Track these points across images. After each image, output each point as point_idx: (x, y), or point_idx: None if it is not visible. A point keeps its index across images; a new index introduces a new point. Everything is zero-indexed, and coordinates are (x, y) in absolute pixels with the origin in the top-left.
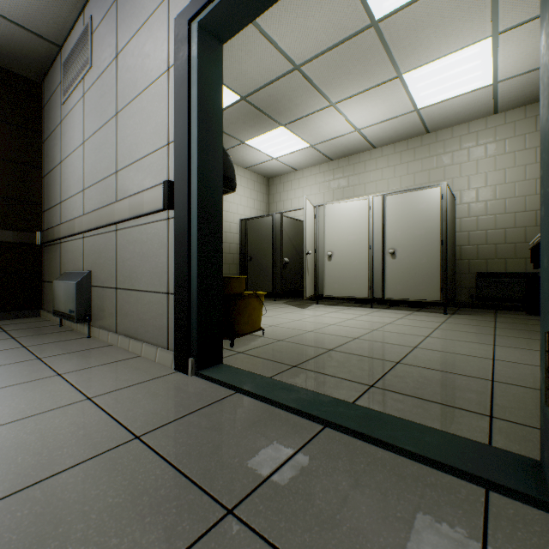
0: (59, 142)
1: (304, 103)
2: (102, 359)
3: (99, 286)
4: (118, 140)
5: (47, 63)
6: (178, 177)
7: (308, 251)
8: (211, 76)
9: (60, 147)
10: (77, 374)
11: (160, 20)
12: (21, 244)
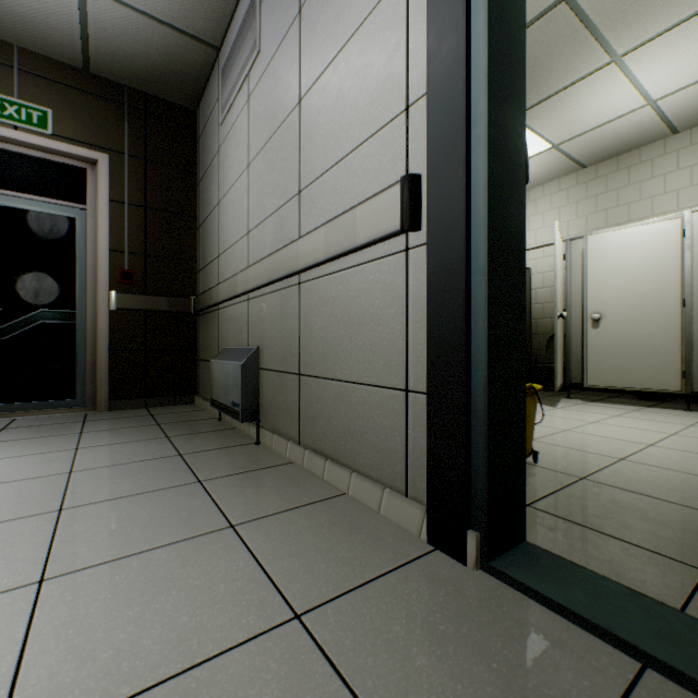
0: (216, 177)
1: (560, 67)
2: (288, 495)
3: (272, 370)
4: (302, 141)
5: (203, 78)
6: (437, 160)
7: (560, 313)
8: None
9: (217, 184)
10: (259, 529)
11: None
12: (175, 314)
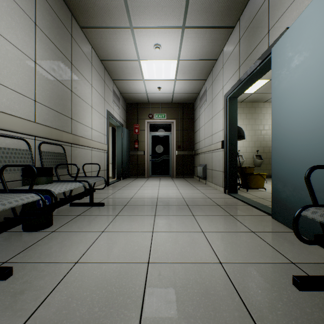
0: (198, 123)
1: None
2: (207, 188)
3: (208, 169)
4: (212, 126)
5: (195, 98)
6: (224, 140)
7: None
8: (233, 110)
9: (199, 124)
10: (201, 190)
11: (221, 94)
12: (189, 155)
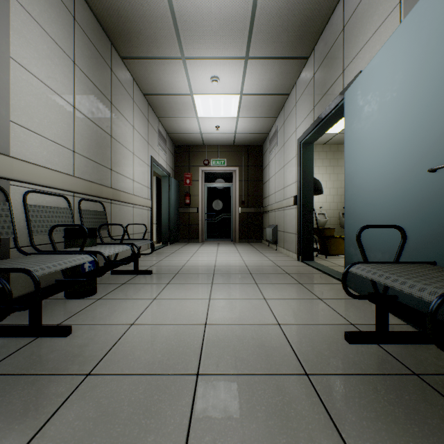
0: (268, 171)
1: None
2: (277, 255)
3: (279, 231)
4: (284, 176)
5: (264, 139)
6: (297, 194)
7: None
8: (307, 158)
9: (268, 173)
10: (270, 257)
11: (294, 137)
12: (256, 213)
